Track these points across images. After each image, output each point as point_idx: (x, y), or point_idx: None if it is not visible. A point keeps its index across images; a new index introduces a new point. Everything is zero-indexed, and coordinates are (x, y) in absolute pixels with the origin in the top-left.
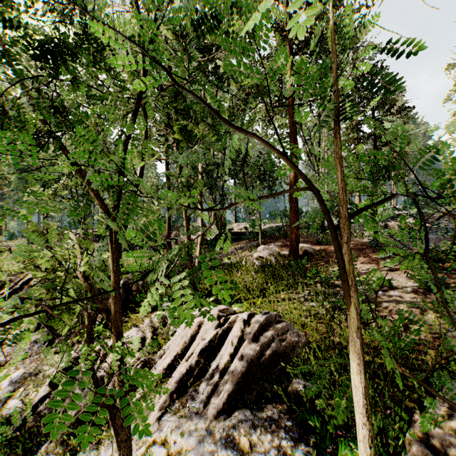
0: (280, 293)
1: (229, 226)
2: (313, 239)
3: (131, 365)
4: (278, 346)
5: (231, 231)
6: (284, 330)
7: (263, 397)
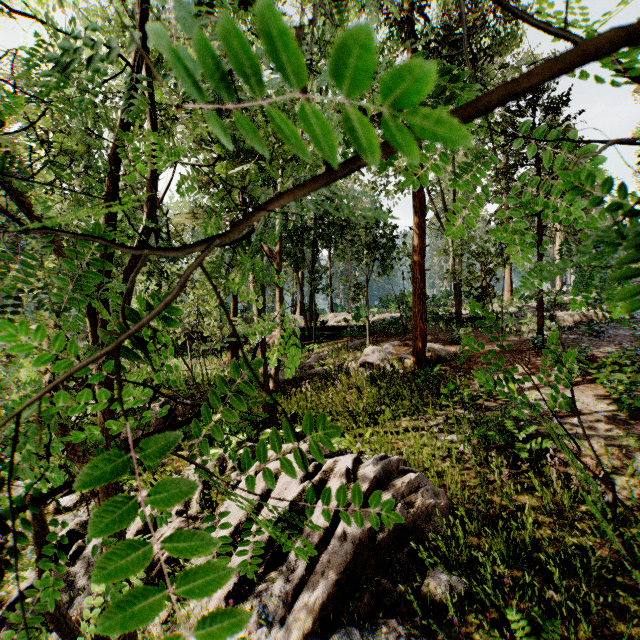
0: (400, 419)
1: (323, 318)
2: (445, 336)
3: None
4: (403, 515)
5: (325, 324)
6: (413, 486)
7: (380, 603)
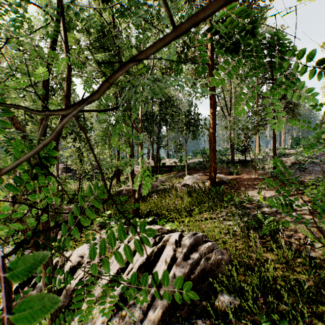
0: (203, 213)
1: (163, 161)
2: (225, 170)
3: (81, 277)
4: (205, 264)
5: (164, 164)
6: (210, 249)
7: (193, 311)
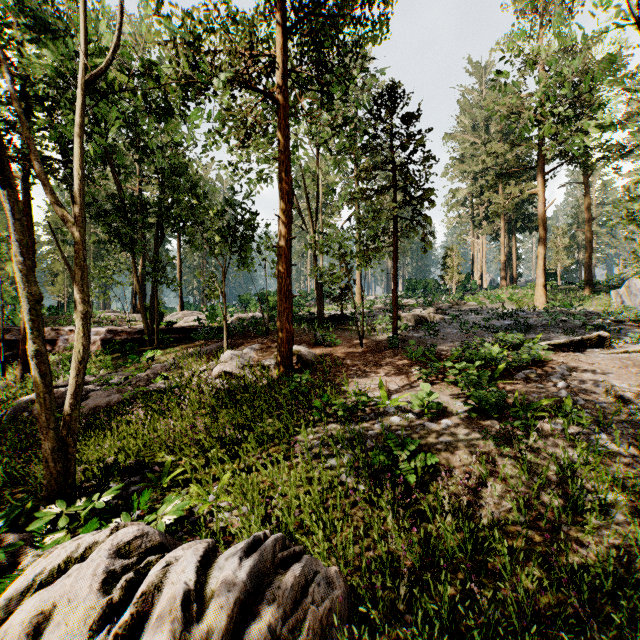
0: (267, 445)
1: (170, 318)
2: (308, 337)
3: None
4: None
5: (172, 325)
6: (299, 587)
7: None
